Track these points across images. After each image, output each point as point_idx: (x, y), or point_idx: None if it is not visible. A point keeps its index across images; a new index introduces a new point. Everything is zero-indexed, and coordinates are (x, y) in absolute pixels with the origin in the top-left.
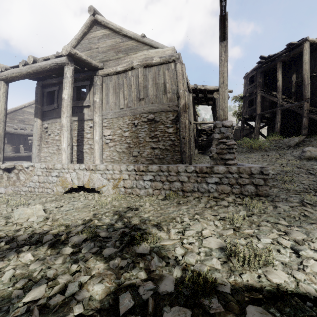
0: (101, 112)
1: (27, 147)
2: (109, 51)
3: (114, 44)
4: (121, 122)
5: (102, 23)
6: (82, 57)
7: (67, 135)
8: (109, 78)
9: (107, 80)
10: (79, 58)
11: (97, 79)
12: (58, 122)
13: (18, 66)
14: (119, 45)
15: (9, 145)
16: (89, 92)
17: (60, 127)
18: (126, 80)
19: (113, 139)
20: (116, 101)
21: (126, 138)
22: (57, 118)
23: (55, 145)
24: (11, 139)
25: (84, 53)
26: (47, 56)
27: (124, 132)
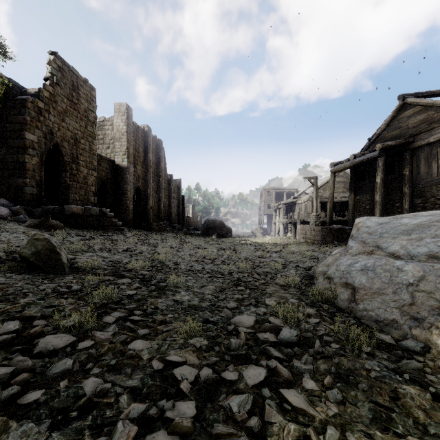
0: (411, 183)
1: (337, 213)
2: (420, 125)
3: (425, 117)
4: (433, 190)
5: (411, 104)
6: (391, 144)
7: (379, 208)
8: (420, 150)
9: (418, 152)
10: (389, 146)
11: (406, 154)
12: (368, 194)
13: (341, 161)
14: (432, 117)
15: (325, 212)
16: (398, 166)
17: (370, 198)
18: (439, 150)
19: (425, 207)
20: (428, 171)
21: (439, 205)
22: (367, 191)
23: (366, 213)
24: (324, 207)
25: (393, 133)
26: (363, 152)
27: (437, 199)
